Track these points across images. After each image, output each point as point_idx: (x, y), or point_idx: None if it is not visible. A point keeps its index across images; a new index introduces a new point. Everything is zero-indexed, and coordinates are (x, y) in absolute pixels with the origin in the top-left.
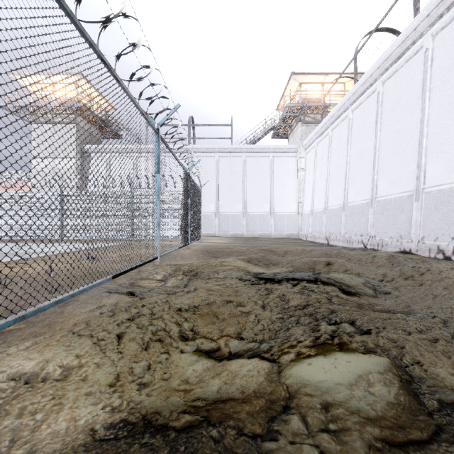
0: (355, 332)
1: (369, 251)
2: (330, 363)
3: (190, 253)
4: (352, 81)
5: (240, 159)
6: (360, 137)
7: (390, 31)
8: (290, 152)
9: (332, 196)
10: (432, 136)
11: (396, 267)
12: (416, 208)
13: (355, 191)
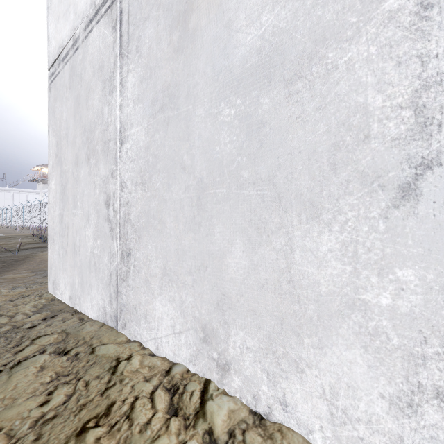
0: None
1: None
2: None
3: None
4: None
5: (11, 193)
6: None
7: None
8: (37, 193)
9: None
10: None
11: None
12: None
13: None
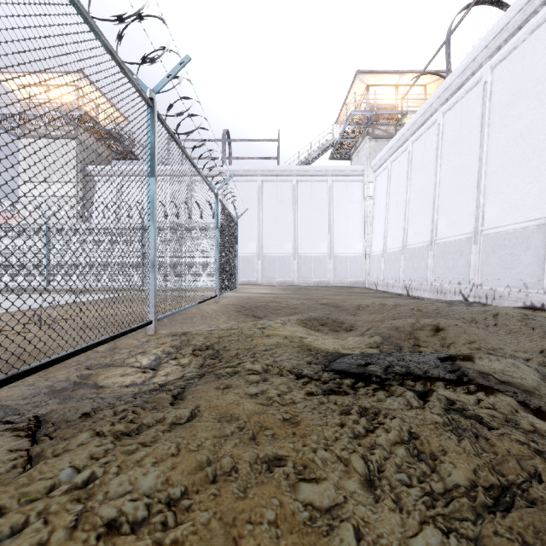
0: None
1: (478, 306)
2: None
3: (217, 310)
4: (436, 82)
5: (290, 184)
6: (455, 149)
7: (495, 4)
8: (354, 176)
9: (413, 230)
10: None
11: None
12: None
13: (449, 222)
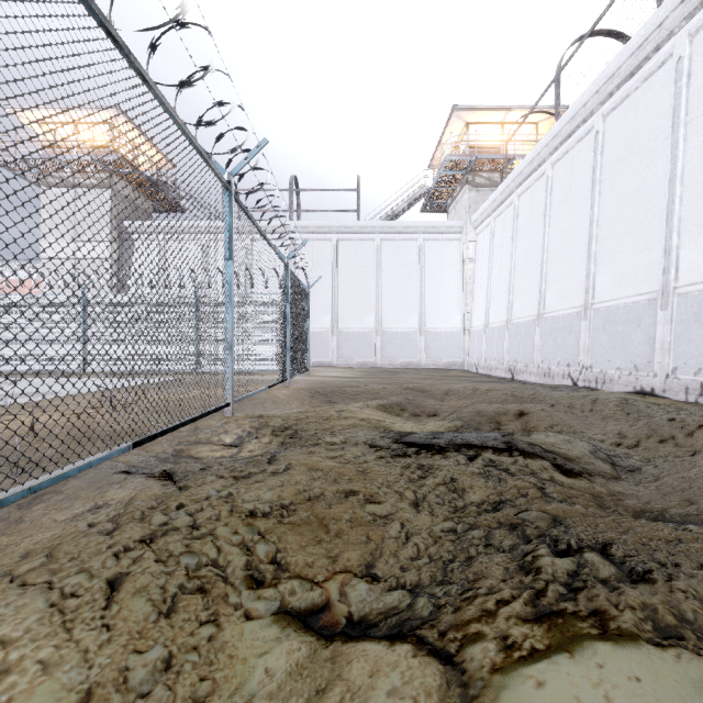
0: (618, 577)
1: (584, 391)
2: (590, 684)
3: (288, 395)
4: (550, 119)
5: (372, 243)
6: (565, 207)
7: (614, 36)
8: (451, 233)
9: (519, 301)
10: (690, 201)
11: (639, 419)
12: (662, 321)
13: (558, 293)
